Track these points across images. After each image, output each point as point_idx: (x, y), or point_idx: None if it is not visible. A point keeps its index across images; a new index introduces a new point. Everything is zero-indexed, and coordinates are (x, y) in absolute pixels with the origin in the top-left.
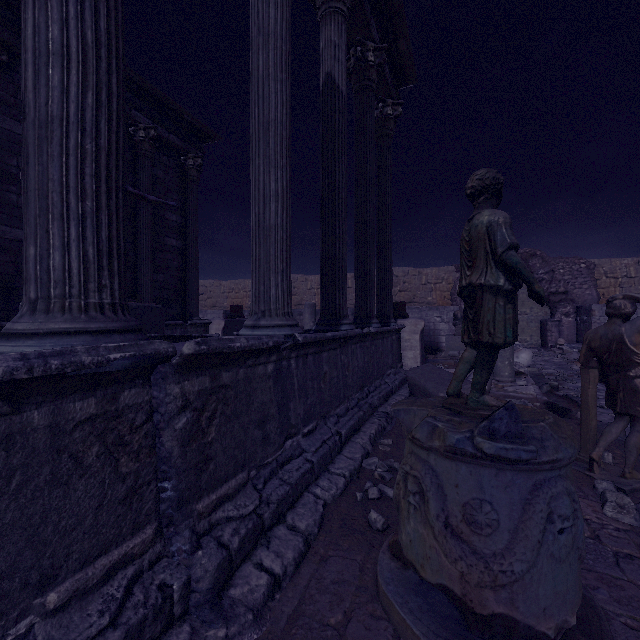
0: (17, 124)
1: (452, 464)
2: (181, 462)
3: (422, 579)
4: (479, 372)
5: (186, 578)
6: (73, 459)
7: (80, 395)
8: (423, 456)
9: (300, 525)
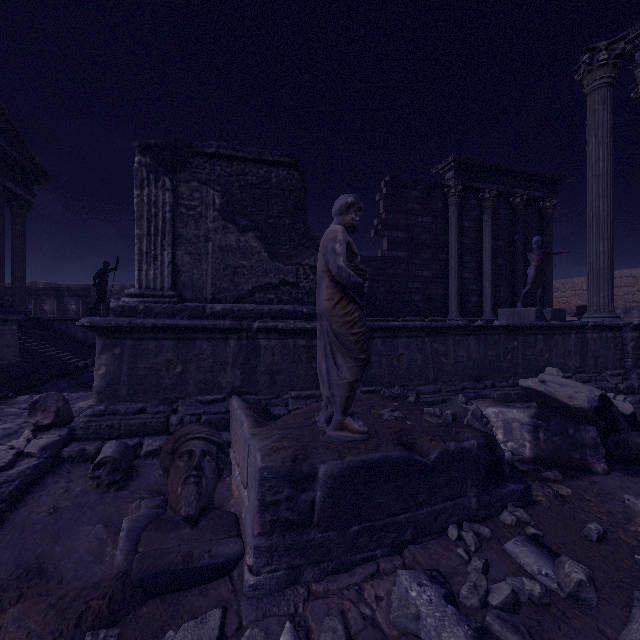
0: (465, 222)
1: None
2: (632, 355)
3: None
4: None
5: (638, 384)
6: (609, 346)
7: (609, 332)
8: None
9: None
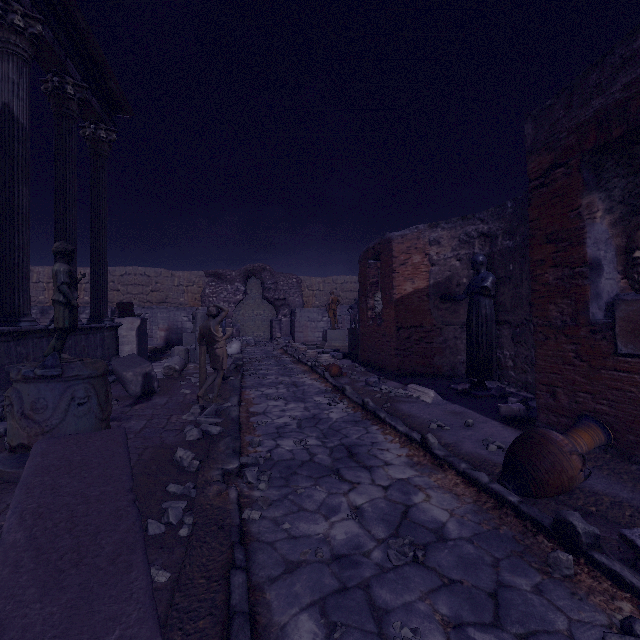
0: None
1: (27, 385)
2: None
3: (14, 448)
4: (57, 342)
5: None
6: None
7: None
8: (15, 386)
9: None
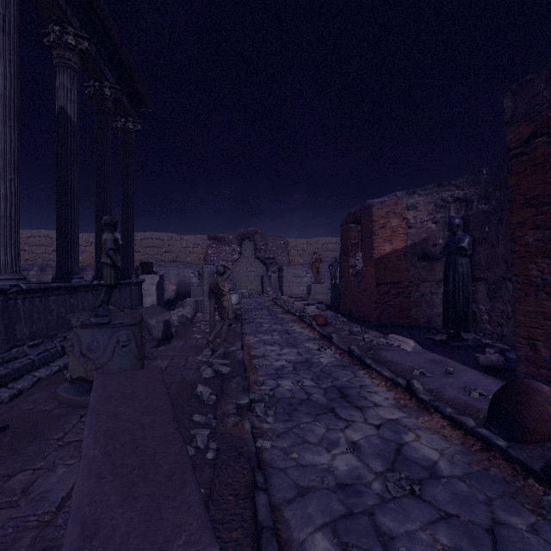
0: None
1: (84, 330)
2: None
3: (74, 380)
4: (105, 296)
5: None
6: None
7: None
8: (75, 331)
9: (18, 386)
